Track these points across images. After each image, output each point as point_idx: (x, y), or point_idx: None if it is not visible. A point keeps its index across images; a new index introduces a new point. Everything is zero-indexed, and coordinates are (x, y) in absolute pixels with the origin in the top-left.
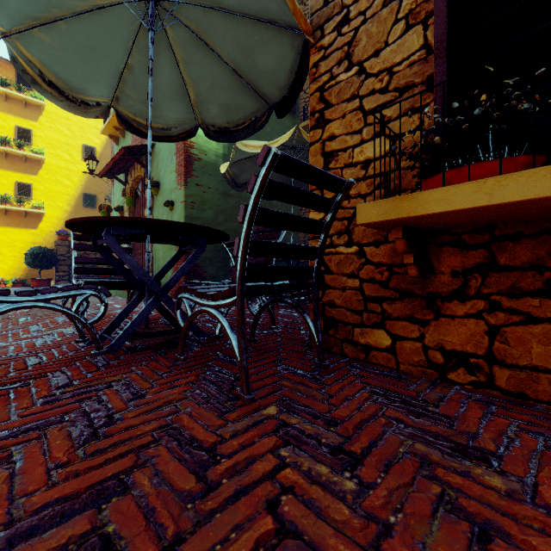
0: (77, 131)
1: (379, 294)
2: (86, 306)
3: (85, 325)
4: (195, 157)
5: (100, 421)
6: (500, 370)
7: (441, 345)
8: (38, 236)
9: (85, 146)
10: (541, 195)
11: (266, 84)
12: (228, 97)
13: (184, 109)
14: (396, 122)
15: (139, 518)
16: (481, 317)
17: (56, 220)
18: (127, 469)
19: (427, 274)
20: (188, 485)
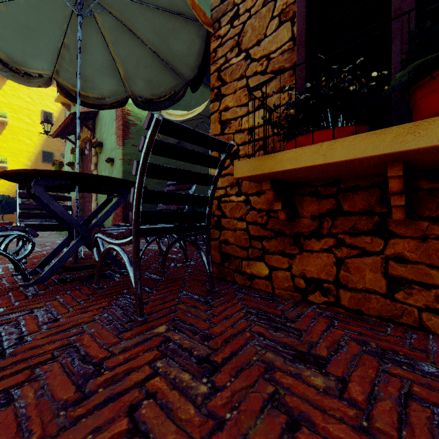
0: (36, 98)
1: (260, 233)
2: (22, 244)
3: (13, 260)
4: (132, 122)
5: (10, 342)
6: (344, 292)
7: (303, 274)
8: (2, 186)
9: (44, 112)
10: (358, 156)
11: (180, 65)
12: (151, 74)
13: (116, 83)
14: (272, 98)
15: (12, 426)
16: (331, 251)
17: None
18: (19, 384)
19: (294, 218)
20: (66, 395)
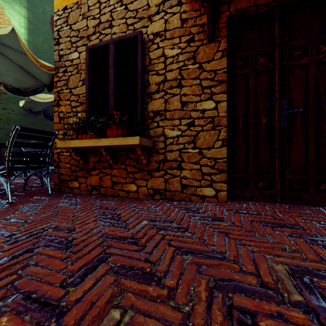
0: None
1: (76, 169)
2: None
3: None
4: (2, 91)
5: None
6: (102, 189)
7: (90, 184)
8: None
9: None
10: (89, 146)
11: (39, 77)
12: (18, 76)
13: None
14: (80, 113)
15: None
16: (98, 175)
17: None
18: None
19: (87, 162)
20: None
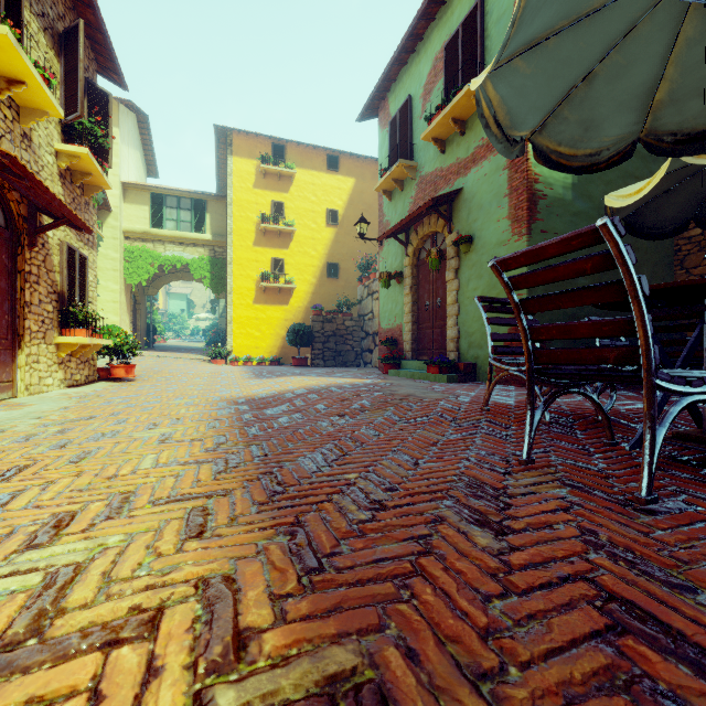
0: (321, 195)
1: None
2: (615, 397)
3: None
4: (540, 194)
5: None
6: None
7: None
8: (289, 312)
9: (329, 211)
10: None
11: None
12: None
13: (633, 120)
14: None
15: None
16: None
17: (303, 295)
18: None
19: None
20: None
